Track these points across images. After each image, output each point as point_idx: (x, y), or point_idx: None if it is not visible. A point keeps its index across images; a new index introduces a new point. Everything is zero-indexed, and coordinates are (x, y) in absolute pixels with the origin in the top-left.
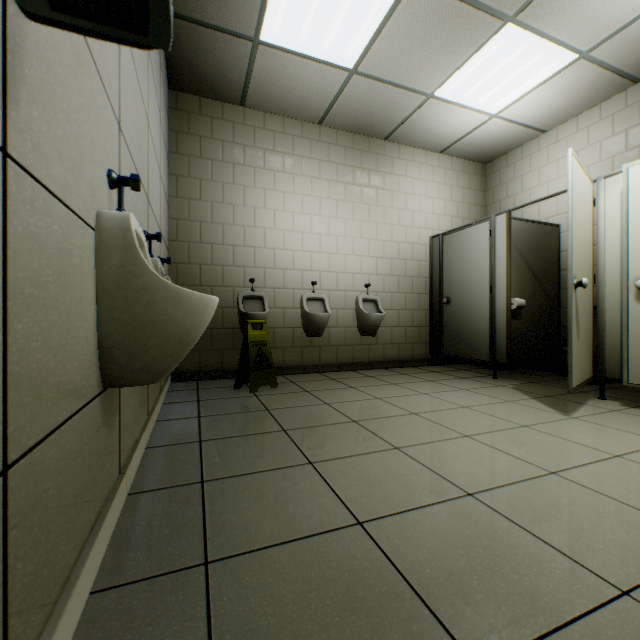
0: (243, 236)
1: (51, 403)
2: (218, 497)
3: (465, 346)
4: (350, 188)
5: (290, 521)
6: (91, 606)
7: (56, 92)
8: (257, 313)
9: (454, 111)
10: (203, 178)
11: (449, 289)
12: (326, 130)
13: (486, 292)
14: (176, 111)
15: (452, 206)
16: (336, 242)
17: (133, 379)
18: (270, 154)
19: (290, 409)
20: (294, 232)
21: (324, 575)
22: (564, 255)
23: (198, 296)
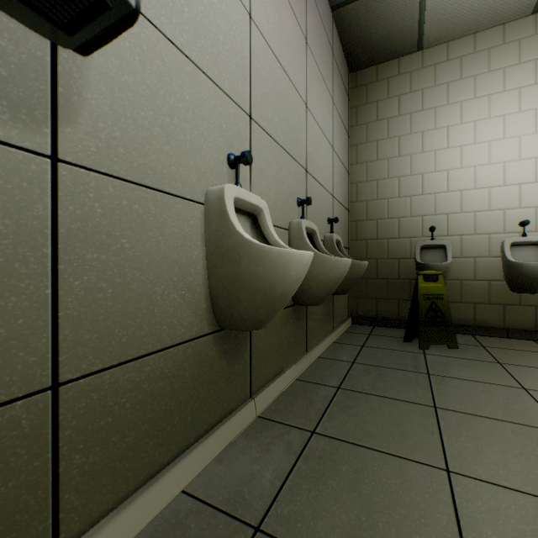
0: (421, 184)
1: (128, 339)
2: (314, 457)
3: None
4: None
5: None
6: (174, 503)
7: (136, 105)
8: (434, 263)
9: None
10: (379, 139)
11: None
12: None
13: None
14: (355, 89)
15: None
16: None
17: (235, 324)
18: (455, 85)
19: (458, 381)
20: (490, 165)
21: None
22: None
23: (277, 251)
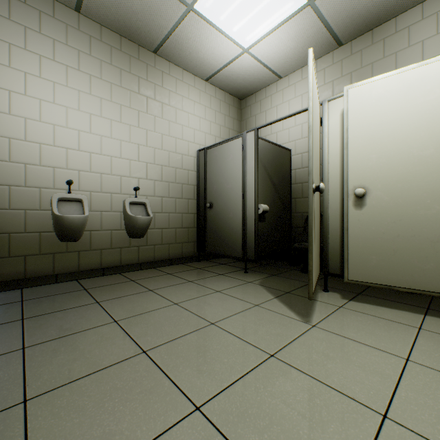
0: None
1: None
2: None
3: (224, 245)
4: (117, 90)
5: None
6: None
7: None
8: None
9: (214, 35)
10: None
11: (212, 195)
12: (87, 21)
13: (240, 198)
14: None
15: (216, 128)
16: (100, 142)
17: None
18: (3, 21)
19: None
20: (42, 122)
21: None
22: (294, 173)
23: None
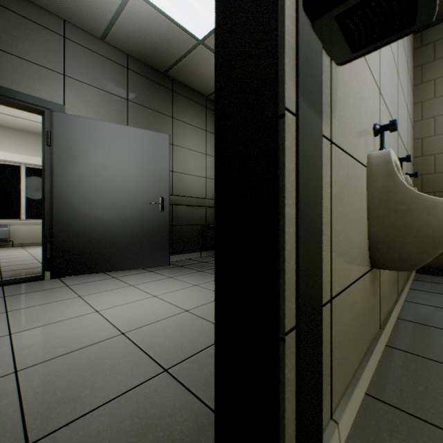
0: None
1: (346, 270)
2: None
3: None
4: None
5: None
6: (366, 401)
7: (348, 95)
8: None
9: None
10: None
11: None
12: None
13: None
14: (420, 49)
15: None
16: None
17: (391, 265)
18: None
19: None
20: None
21: None
22: None
23: None
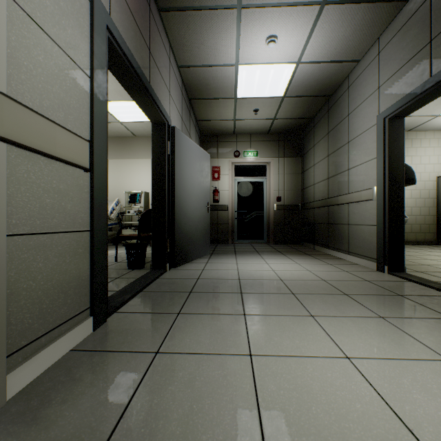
0: None
1: None
2: None
3: None
4: None
5: (406, 263)
6: None
7: None
8: None
9: None
10: None
11: None
12: None
13: None
14: None
15: None
16: None
17: None
18: None
19: None
20: None
21: (421, 267)
22: None
23: None
